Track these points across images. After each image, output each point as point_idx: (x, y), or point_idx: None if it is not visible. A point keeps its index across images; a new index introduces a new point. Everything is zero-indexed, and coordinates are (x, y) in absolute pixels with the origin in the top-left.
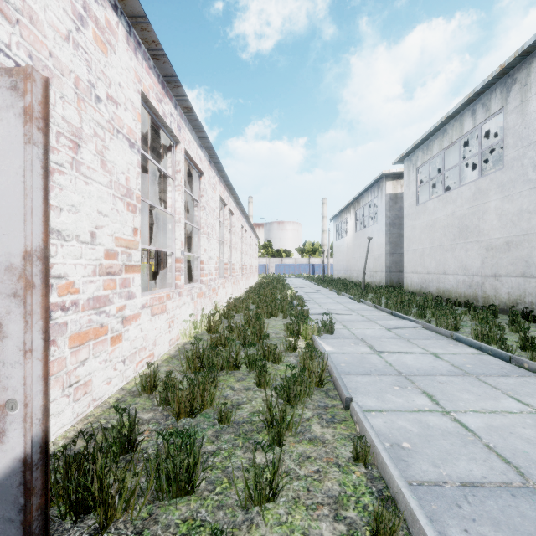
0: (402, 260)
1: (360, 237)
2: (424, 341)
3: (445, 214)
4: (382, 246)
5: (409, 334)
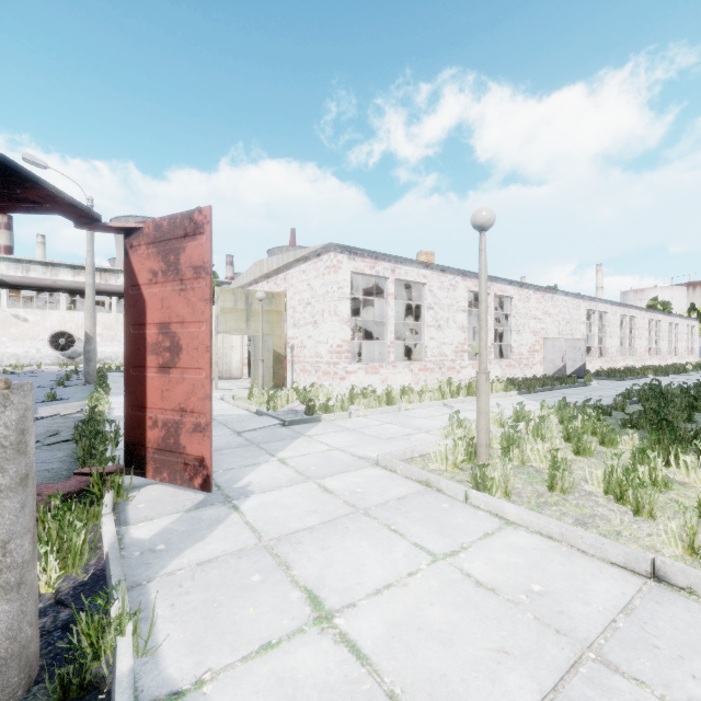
0: None
1: None
2: None
3: None
4: None
5: None
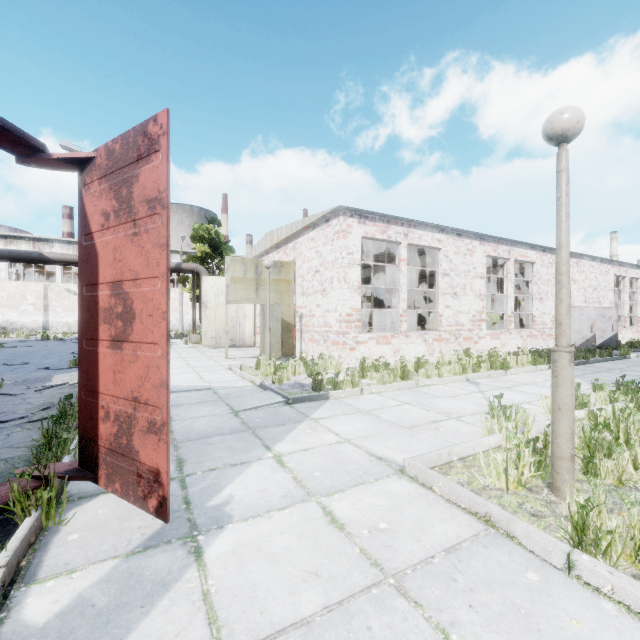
0: None
1: None
2: None
3: None
4: None
5: None
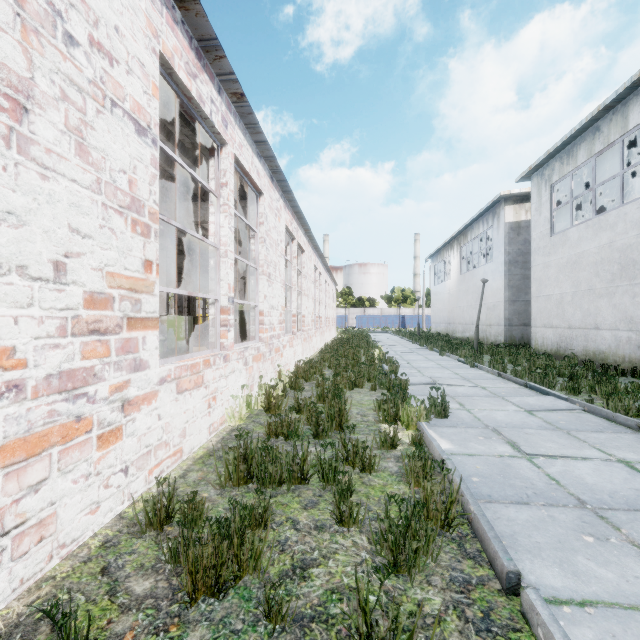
0: (527, 310)
1: (467, 280)
2: (595, 435)
3: (598, 246)
4: (499, 292)
5: (566, 421)
